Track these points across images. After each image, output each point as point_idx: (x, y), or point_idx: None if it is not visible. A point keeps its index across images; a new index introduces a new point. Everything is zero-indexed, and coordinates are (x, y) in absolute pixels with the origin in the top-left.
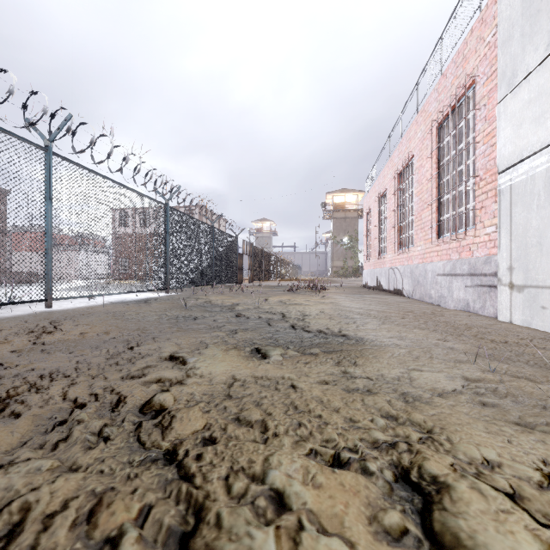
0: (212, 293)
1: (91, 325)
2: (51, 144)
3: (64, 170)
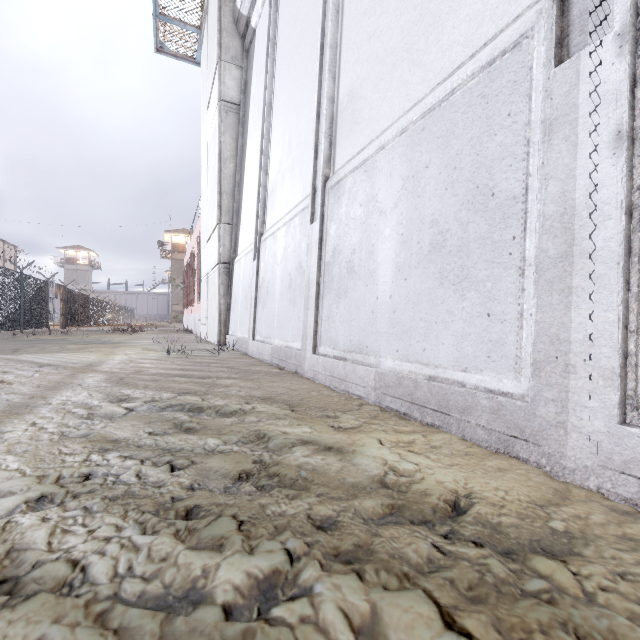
0: (31, 335)
1: None
2: None
3: None
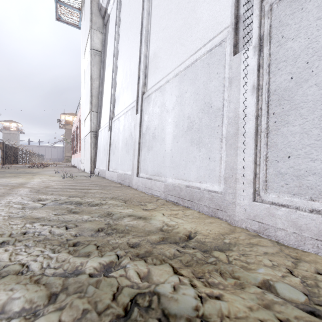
0: None
1: None
2: None
3: None
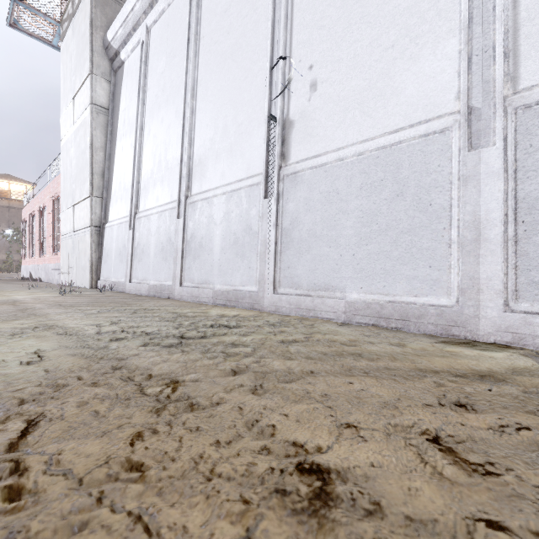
0: None
1: None
2: None
3: None
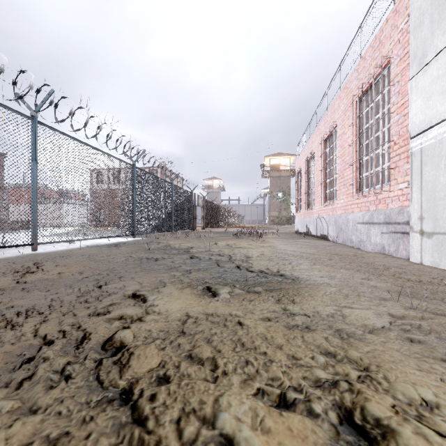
0: (171, 238)
1: (68, 266)
2: (37, 115)
3: (48, 136)
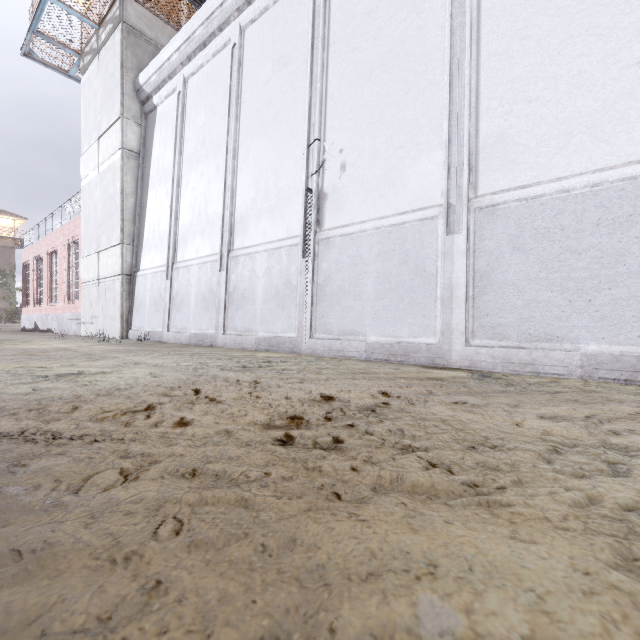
0: None
1: None
2: None
3: None
